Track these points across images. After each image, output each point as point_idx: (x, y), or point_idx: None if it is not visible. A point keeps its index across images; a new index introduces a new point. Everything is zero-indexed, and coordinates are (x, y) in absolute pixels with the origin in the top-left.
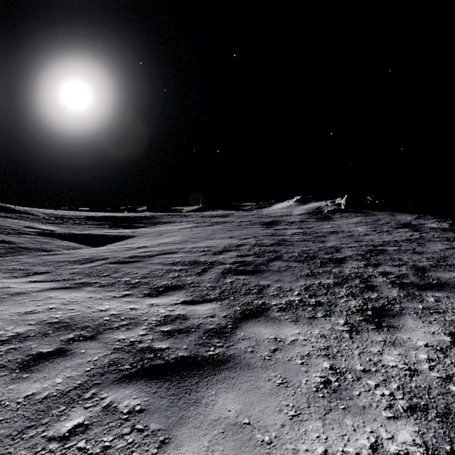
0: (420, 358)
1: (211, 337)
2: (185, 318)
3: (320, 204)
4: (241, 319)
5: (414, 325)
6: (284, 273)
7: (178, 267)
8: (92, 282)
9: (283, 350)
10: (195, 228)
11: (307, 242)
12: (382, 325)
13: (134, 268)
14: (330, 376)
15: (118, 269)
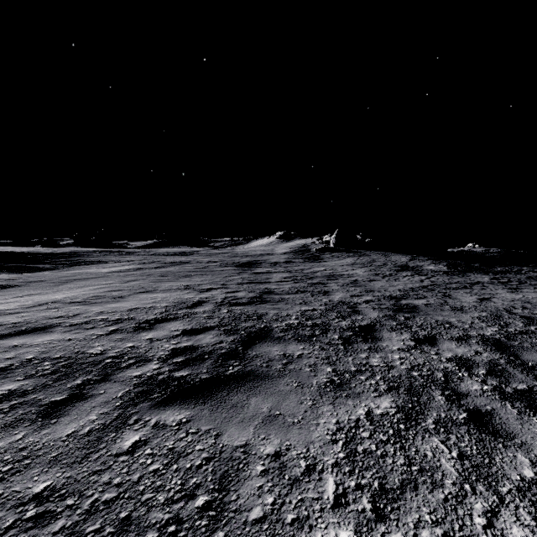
0: None
1: None
2: None
3: (306, 241)
4: None
5: None
6: (282, 382)
7: (2, 387)
8: None
9: None
10: (133, 271)
11: (304, 295)
12: None
13: None
14: None
15: None
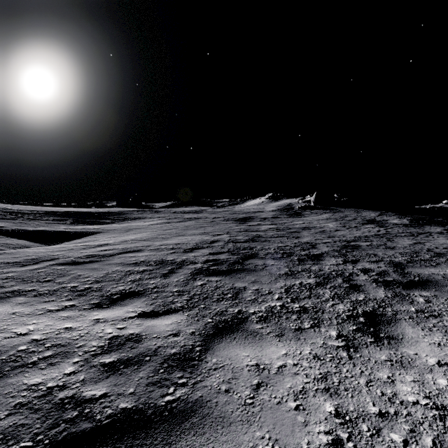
0: (441, 386)
1: (171, 369)
2: (139, 340)
3: (291, 201)
4: (213, 336)
5: (414, 334)
6: (261, 272)
7: (140, 268)
8: (26, 290)
9: (269, 385)
10: (166, 224)
11: (282, 238)
12: (380, 336)
13: (86, 270)
14: (339, 430)
15: (66, 272)
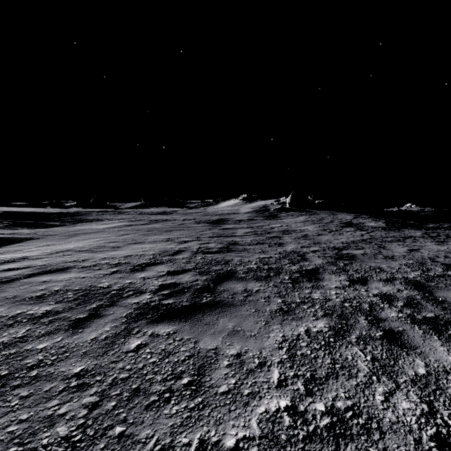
0: None
1: None
2: None
3: (266, 202)
4: None
5: None
6: (243, 309)
7: (41, 308)
8: None
9: None
10: (125, 227)
11: (263, 246)
12: None
13: None
14: None
15: None
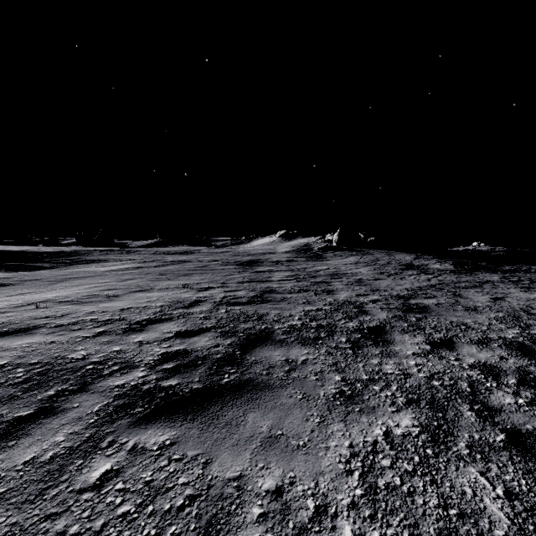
0: None
1: None
2: None
3: (308, 240)
4: None
5: None
6: (284, 394)
7: None
8: None
9: None
10: (132, 270)
11: (307, 294)
12: None
13: None
14: None
15: None
